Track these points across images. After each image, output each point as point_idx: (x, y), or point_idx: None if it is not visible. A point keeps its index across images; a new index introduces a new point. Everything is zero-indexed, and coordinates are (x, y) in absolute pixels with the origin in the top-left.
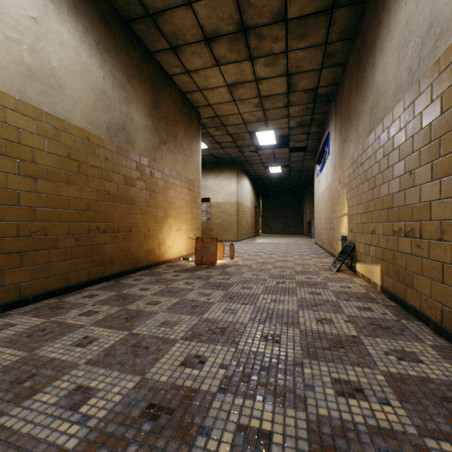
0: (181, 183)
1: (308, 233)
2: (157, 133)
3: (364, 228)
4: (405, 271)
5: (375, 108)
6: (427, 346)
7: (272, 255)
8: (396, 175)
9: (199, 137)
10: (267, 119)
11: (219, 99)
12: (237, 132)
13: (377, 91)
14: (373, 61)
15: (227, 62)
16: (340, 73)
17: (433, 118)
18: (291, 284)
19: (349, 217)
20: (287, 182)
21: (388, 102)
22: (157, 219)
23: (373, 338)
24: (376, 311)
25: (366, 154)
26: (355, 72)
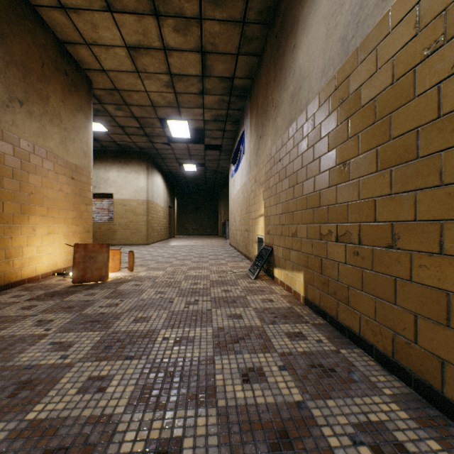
0: (55, 168)
1: (223, 234)
2: (4, 83)
3: (283, 230)
4: (338, 283)
5: (297, 94)
6: (389, 400)
7: (186, 261)
8: (325, 168)
9: (90, 111)
10: (180, 105)
11: (117, 65)
12: (145, 116)
13: (300, 74)
14: (295, 41)
15: (124, 10)
16: (257, 66)
17: (379, 90)
18: (205, 303)
19: (266, 218)
20: (203, 182)
21: (314, 84)
22: (2, 218)
23: (323, 401)
24: (310, 337)
25: (287, 148)
26: (273, 60)
